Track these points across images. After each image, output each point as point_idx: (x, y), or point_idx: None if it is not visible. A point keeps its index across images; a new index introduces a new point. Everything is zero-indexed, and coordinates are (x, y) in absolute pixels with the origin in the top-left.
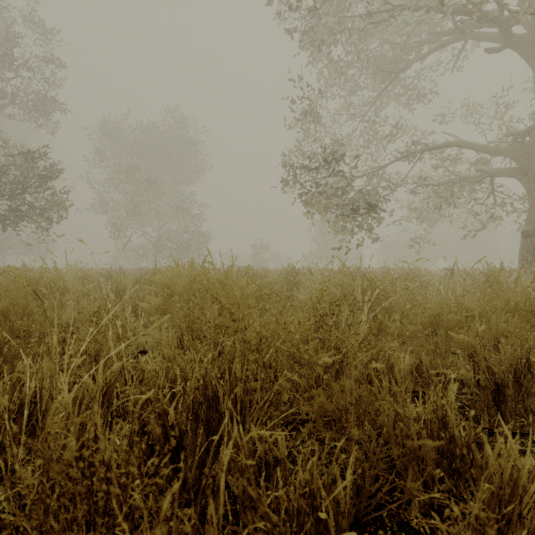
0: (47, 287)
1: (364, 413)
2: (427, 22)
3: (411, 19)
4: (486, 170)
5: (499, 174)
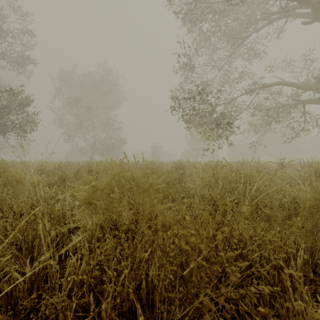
0: (6, 180)
1: (263, 301)
2: (267, 2)
3: (256, 1)
4: (300, 100)
5: (309, 102)
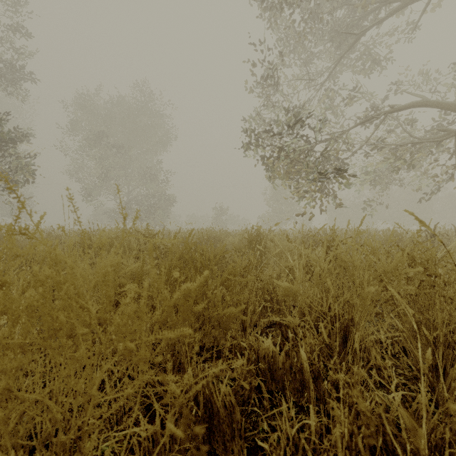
0: None
1: None
2: None
3: None
4: (451, 129)
5: None
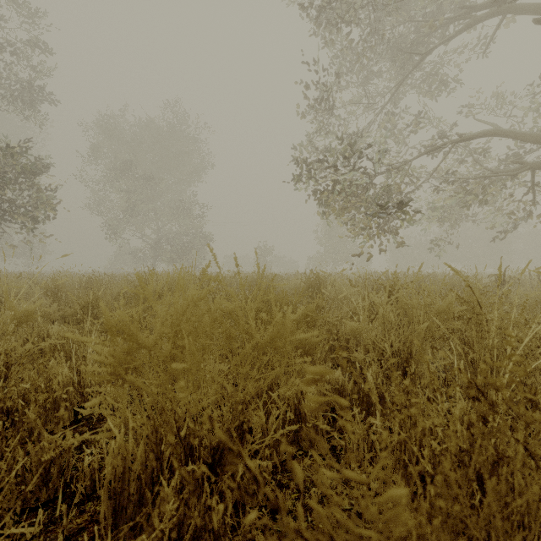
0: None
1: None
2: None
3: None
4: (527, 162)
5: None
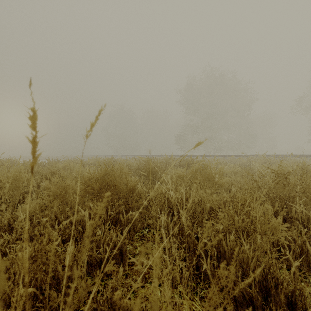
0: None
1: None
2: None
3: None
4: None
5: None
